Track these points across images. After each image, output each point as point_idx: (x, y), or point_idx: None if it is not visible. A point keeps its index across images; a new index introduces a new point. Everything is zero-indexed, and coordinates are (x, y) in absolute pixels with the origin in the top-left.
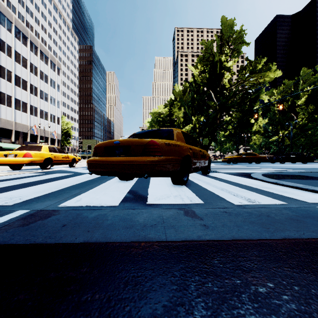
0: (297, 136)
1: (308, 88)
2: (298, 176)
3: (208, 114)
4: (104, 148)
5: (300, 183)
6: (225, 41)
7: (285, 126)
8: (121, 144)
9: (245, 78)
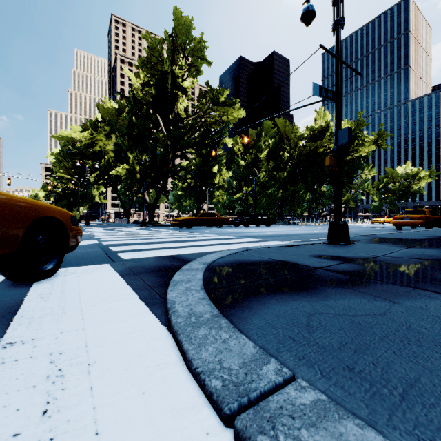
0: (260, 195)
1: (269, 141)
2: (283, 266)
3: (154, 150)
4: None
5: (346, 369)
6: (180, 48)
7: (249, 183)
8: None
9: (205, 109)
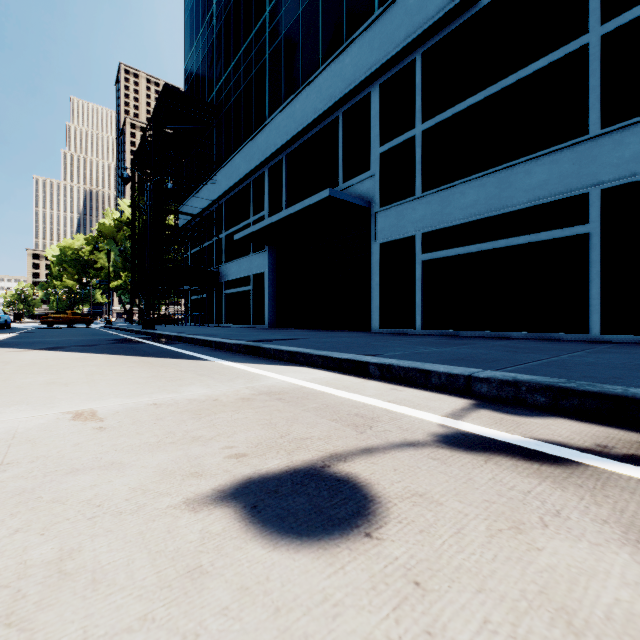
0: None
1: None
2: None
3: None
4: (46, 318)
5: None
6: None
7: None
8: (52, 317)
9: None
